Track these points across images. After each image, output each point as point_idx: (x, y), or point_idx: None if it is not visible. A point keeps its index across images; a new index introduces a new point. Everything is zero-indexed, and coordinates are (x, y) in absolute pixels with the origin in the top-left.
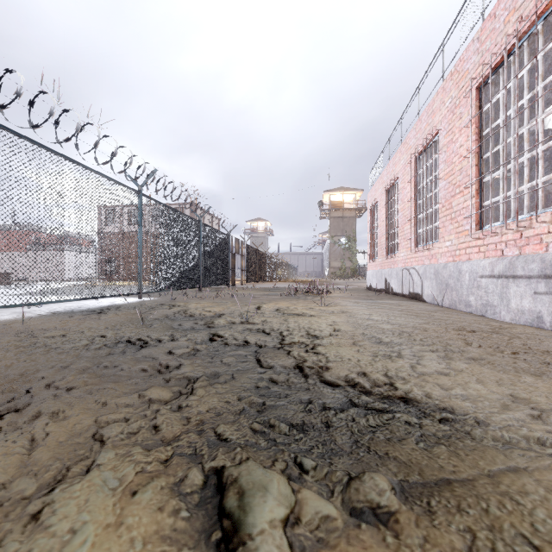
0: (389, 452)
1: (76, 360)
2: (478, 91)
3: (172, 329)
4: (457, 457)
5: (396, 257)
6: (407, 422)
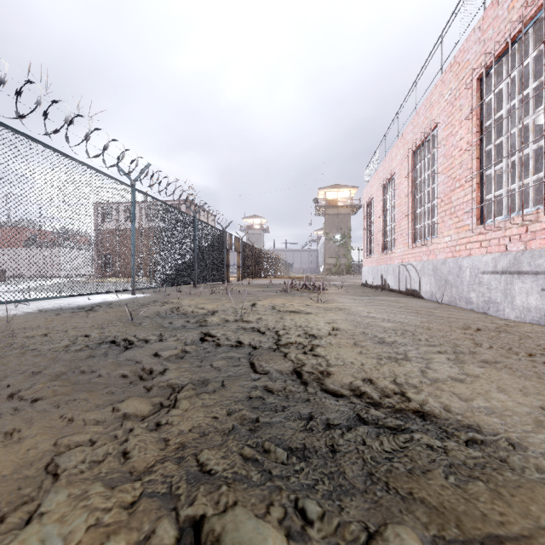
0: (413, 491)
1: (51, 363)
2: (479, 82)
3: (162, 327)
4: (501, 500)
5: (392, 253)
6: (429, 445)
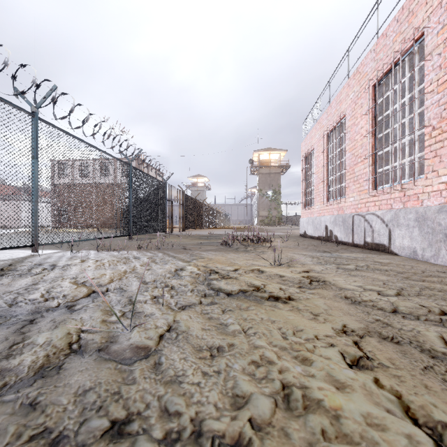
0: None
1: None
2: None
3: None
4: None
5: (341, 203)
6: None
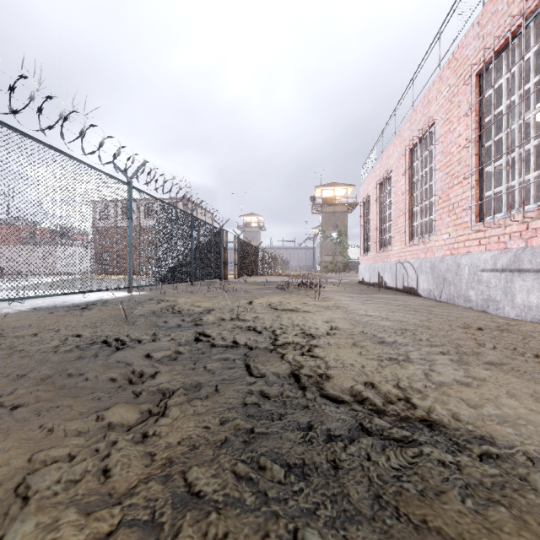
0: (428, 519)
1: (38, 366)
2: (478, 78)
3: (156, 326)
4: (529, 530)
5: (389, 251)
6: (440, 461)
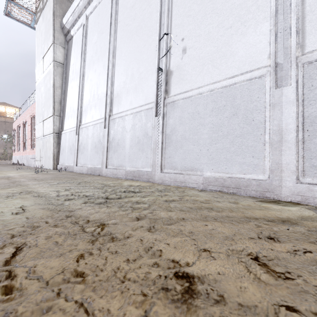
0: None
1: None
2: (31, 119)
3: None
4: None
5: (20, 152)
6: None
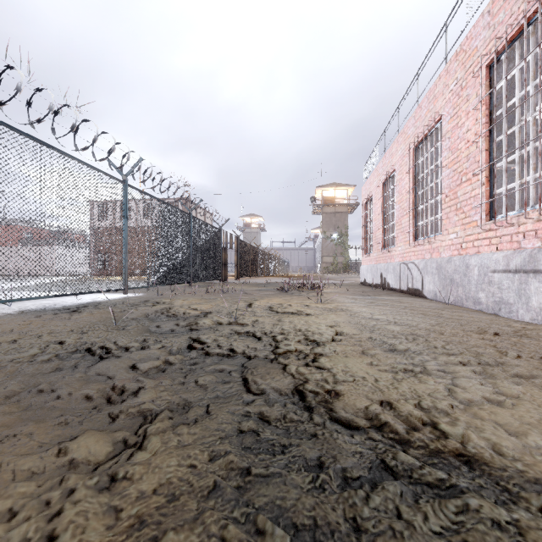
0: None
1: (7, 379)
2: (488, 70)
3: (148, 332)
4: None
5: (393, 251)
6: (494, 521)
